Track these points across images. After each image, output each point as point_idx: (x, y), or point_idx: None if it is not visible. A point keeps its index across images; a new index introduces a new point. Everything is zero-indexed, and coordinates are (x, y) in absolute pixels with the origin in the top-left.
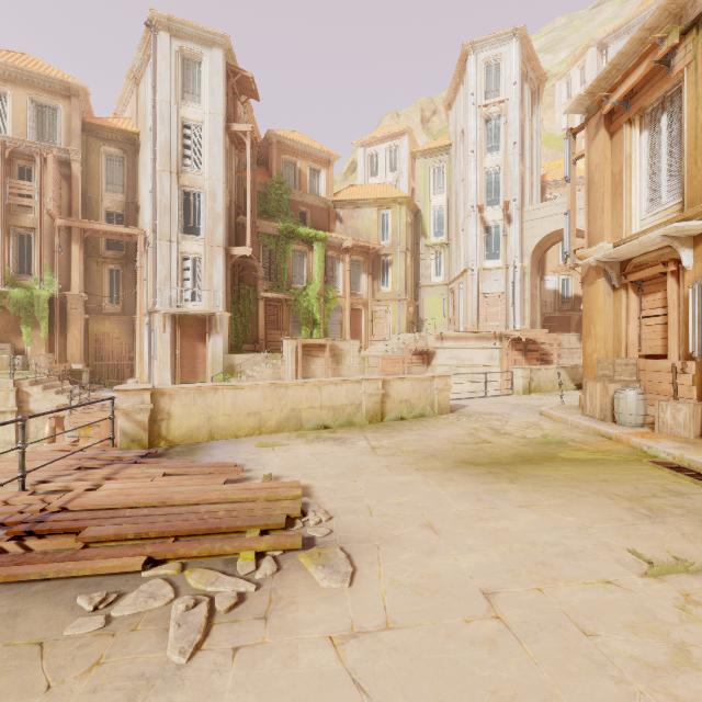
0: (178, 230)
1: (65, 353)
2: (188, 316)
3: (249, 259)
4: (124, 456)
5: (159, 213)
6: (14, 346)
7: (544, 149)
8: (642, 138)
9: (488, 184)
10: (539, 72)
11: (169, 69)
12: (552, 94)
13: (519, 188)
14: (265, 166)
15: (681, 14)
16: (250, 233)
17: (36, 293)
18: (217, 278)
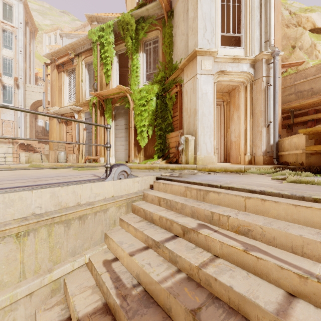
0: None
1: None
2: None
3: None
4: None
5: None
6: None
7: (38, 61)
8: (67, 78)
9: (5, 64)
10: (34, 25)
11: None
12: (42, 37)
13: (23, 73)
14: None
15: (75, 50)
16: None
17: None
18: None
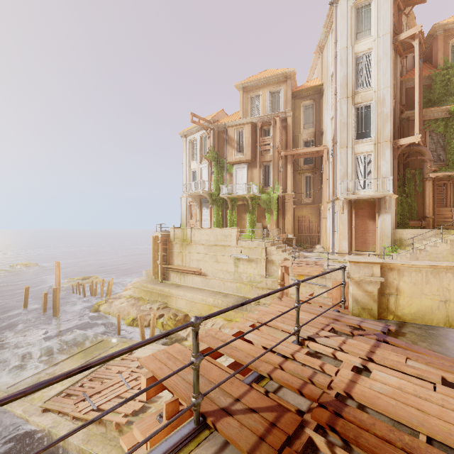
0: (352, 138)
1: (284, 228)
2: (360, 200)
3: (415, 146)
4: (364, 327)
5: (339, 129)
6: (263, 224)
7: None
8: None
9: None
10: None
11: (346, 23)
12: None
13: None
14: (427, 61)
15: None
16: (418, 122)
17: (271, 195)
18: (385, 167)
